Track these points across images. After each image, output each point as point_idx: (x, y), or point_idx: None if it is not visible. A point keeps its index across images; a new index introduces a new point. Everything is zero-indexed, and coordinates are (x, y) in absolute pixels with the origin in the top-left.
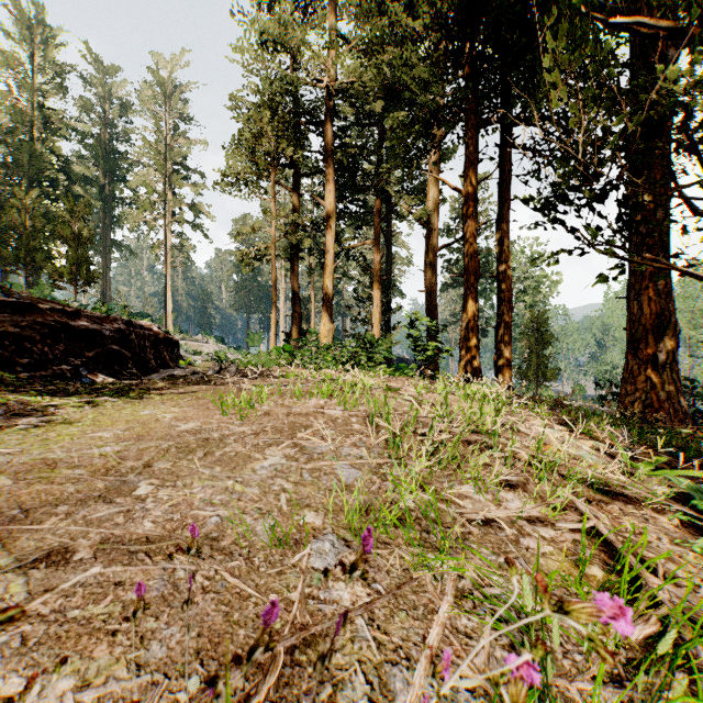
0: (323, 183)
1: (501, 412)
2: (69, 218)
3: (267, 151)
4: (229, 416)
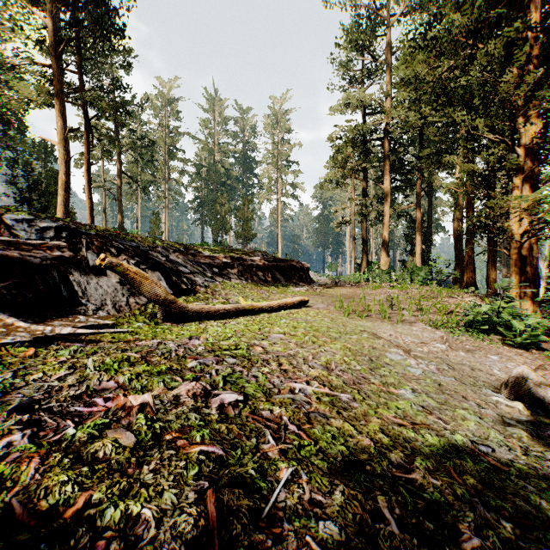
0: (381, 172)
1: (458, 295)
2: (243, 207)
3: (351, 167)
4: (366, 291)
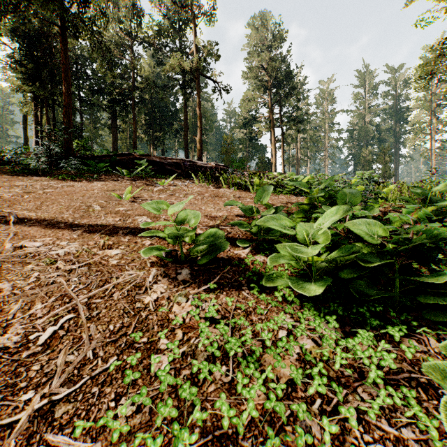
0: None
1: None
2: (382, 154)
3: None
4: None
